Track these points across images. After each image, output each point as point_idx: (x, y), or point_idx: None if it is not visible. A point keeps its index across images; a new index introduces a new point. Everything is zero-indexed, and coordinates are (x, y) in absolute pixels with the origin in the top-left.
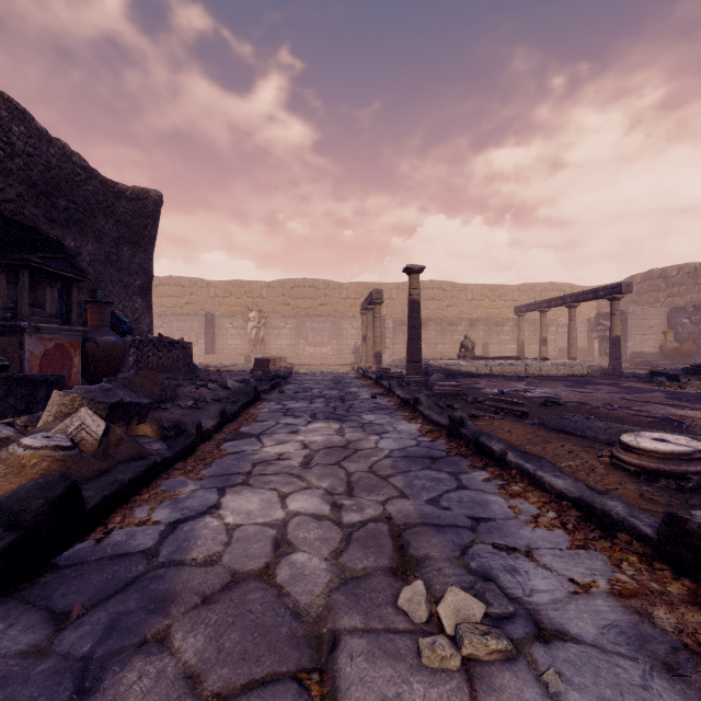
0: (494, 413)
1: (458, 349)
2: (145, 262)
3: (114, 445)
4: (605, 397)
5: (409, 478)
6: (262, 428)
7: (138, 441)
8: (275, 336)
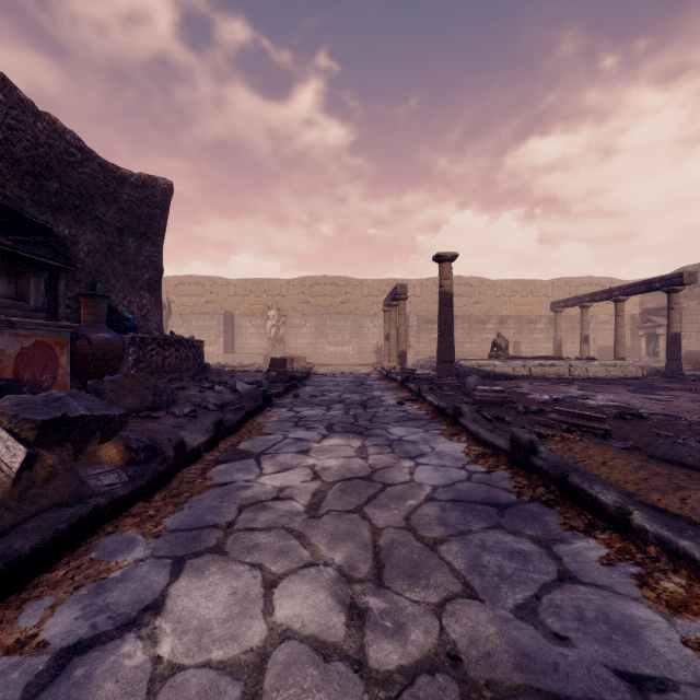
0: (566, 431)
1: (487, 349)
2: (153, 255)
3: (42, 481)
4: (694, 407)
5: (471, 548)
6: (265, 445)
7: (80, 475)
8: (295, 335)
